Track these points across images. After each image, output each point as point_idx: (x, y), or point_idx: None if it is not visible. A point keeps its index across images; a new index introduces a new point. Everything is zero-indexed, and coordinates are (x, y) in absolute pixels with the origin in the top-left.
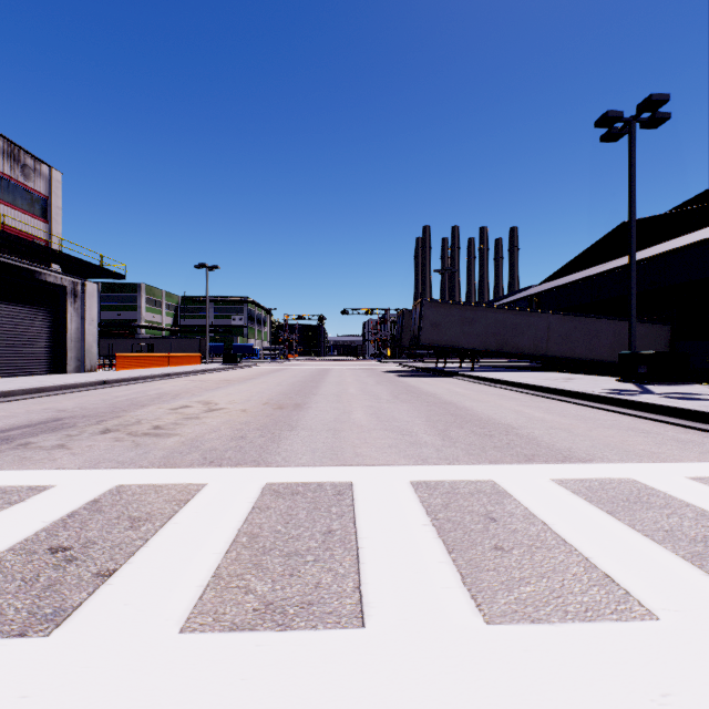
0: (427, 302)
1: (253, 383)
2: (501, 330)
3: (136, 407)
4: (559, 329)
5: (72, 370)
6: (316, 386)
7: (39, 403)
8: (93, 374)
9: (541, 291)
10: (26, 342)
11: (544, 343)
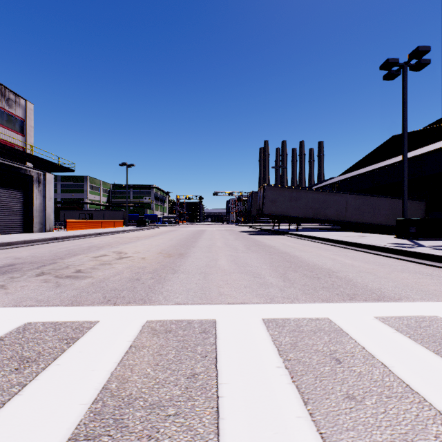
0: (267, 187)
1: (154, 239)
2: (315, 205)
3: (70, 255)
4: (353, 204)
5: (37, 230)
6: (195, 241)
7: (5, 253)
8: (50, 233)
9: (341, 180)
10: (5, 212)
11: (343, 213)
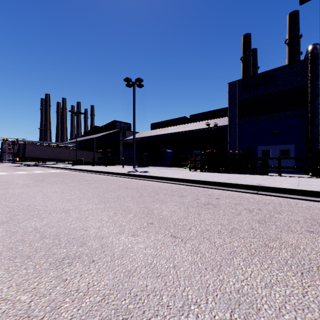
0: (28, 144)
1: None
2: (55, 153)
3: None
4: (73, 153)
5: None
6: None
7: None
8: None
9: (71, 142)
10: None
11: (68, 157)
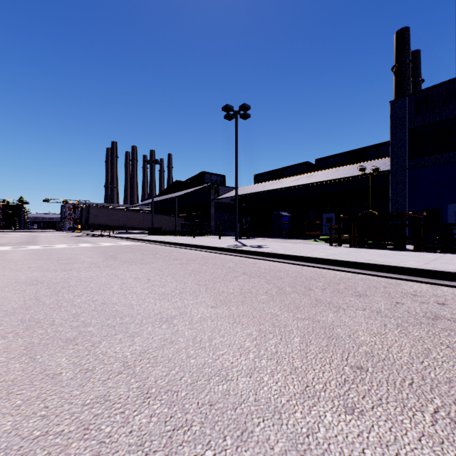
0: (92, 206)
1: (1, 240)
2: (125, 218)
3: None
4: (148, 219)
5: None
6: (36, 240)
7: None
8: None
9: (145, 203)
10: None
11: (142, 224)
